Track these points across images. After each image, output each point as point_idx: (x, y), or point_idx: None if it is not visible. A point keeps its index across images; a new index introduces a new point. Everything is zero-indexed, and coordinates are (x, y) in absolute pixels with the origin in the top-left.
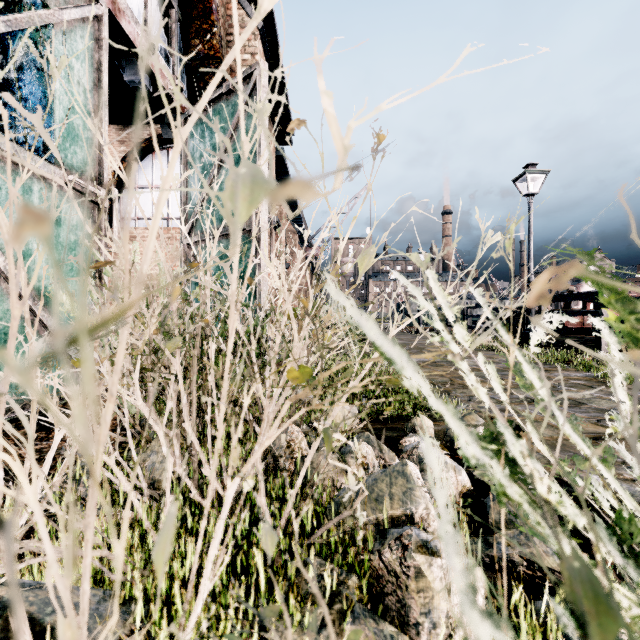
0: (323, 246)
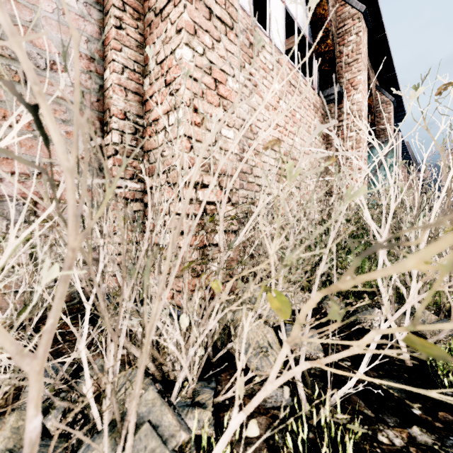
0: (430, 169)
